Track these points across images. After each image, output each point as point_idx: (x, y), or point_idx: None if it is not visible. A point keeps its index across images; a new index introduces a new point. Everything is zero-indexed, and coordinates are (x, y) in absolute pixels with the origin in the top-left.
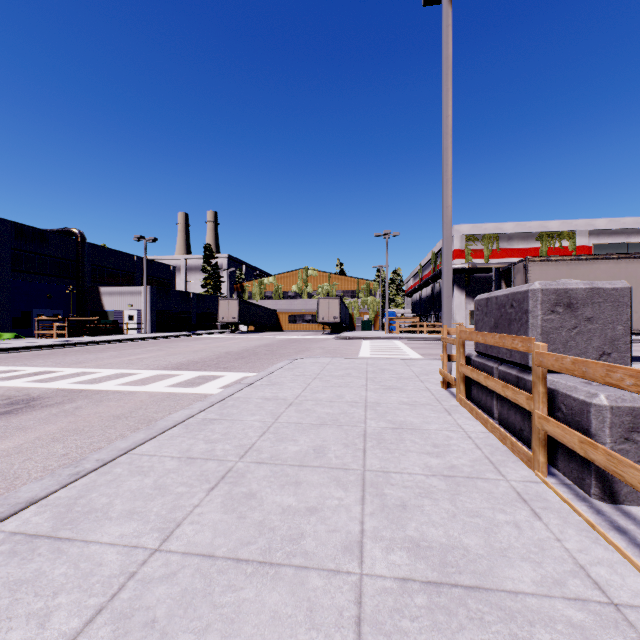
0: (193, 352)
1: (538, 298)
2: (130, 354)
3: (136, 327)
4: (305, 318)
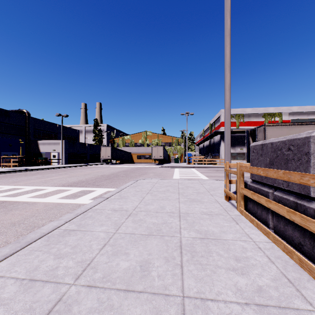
0: (83, 175)
1: None
2: (48, 176)
3: (57, 161)
4: (145, 156)
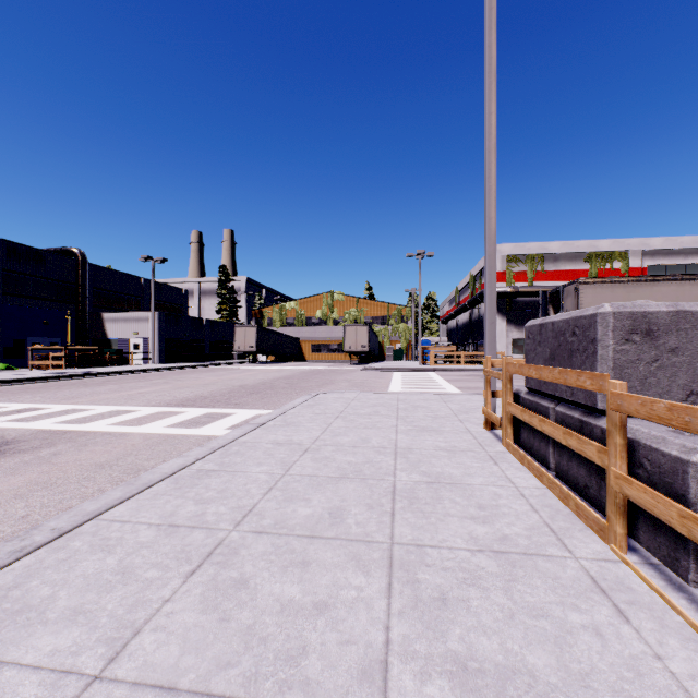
0: (203, 385)
1: (609, 324)
2: (132, 388)
3: (143, 357)
4: (330, 347)
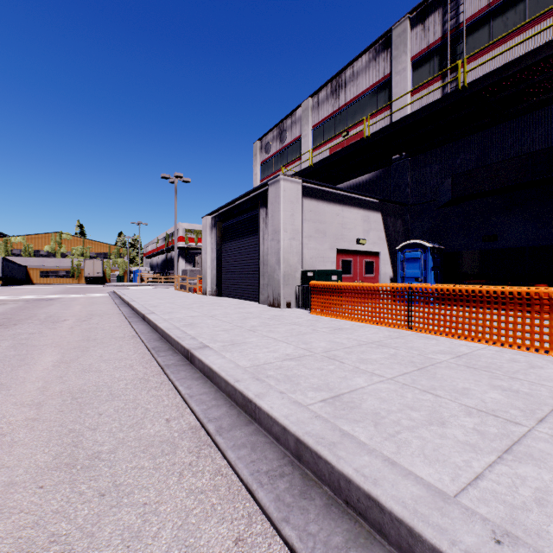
0: (32, 292)
1: (189, 270)
2: None
3: None
4: (59, 274)
